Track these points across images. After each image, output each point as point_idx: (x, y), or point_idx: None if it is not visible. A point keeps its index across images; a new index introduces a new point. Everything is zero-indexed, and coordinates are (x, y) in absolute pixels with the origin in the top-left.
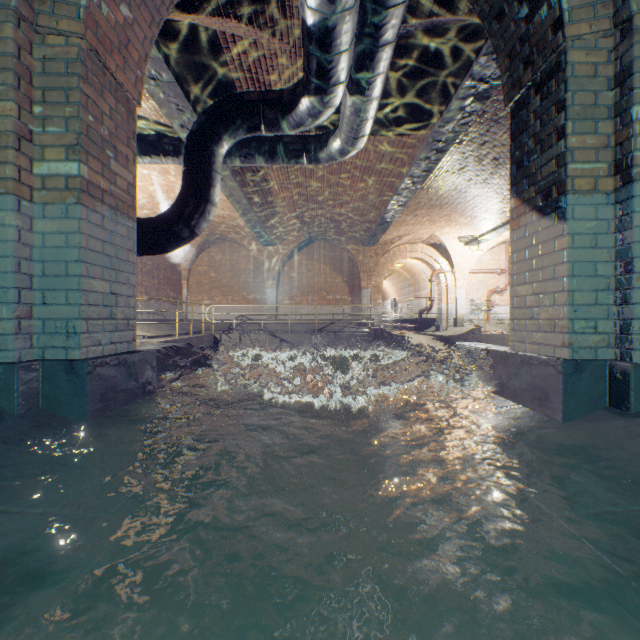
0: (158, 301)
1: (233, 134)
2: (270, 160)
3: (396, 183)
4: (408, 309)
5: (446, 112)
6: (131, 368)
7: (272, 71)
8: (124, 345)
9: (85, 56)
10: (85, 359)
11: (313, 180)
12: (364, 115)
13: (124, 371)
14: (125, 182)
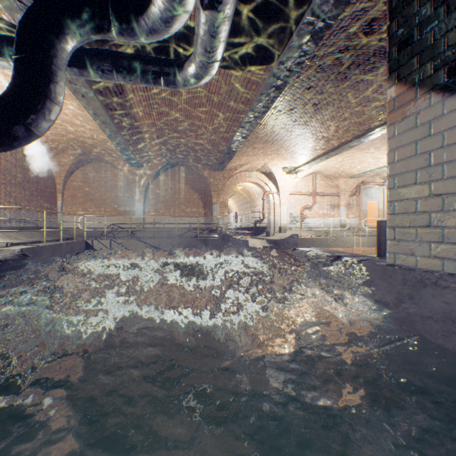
0: (30, 211)
1: (79, 29)
2: (128, 77)
3: (241, 117)
4: (246, 220)
5: (287, 48)
6: None
7: None
8: None
9: None
10: None
11: (172, 109)
12: (217, 36)
13: None
14: None
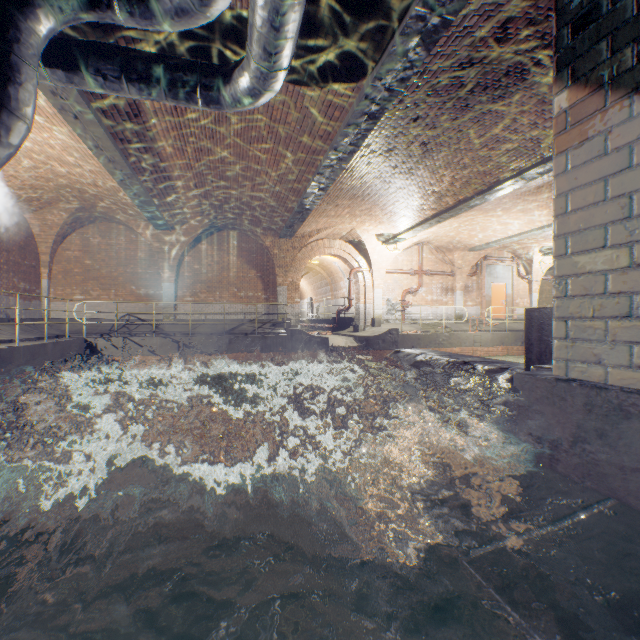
0: None
1: (58, 1)
2: (146, 89)
3: (318, 159)
4: (325, 309)
5: (386, 55)
6: None
7: None
8: None
9: None
10: None
11: (216, 143)
12: (282, 28)
13: None
14: None
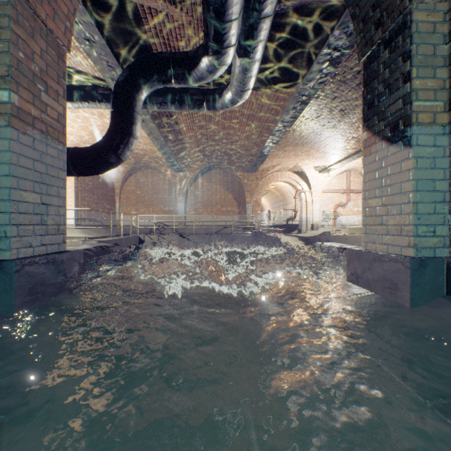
0: (97, 211)
1: (150, 84)
2: (179, 107)
3: (271, 126)
4: (279, 218)
5: (309, 73)
6: (59, 265)
7: (180, 38)
8: (54, 246)
9: (15, 1)
10: (14, 259)
11: (211, 123)
12: (249, 73)
13: (53, 268)
14: (55, 112)
